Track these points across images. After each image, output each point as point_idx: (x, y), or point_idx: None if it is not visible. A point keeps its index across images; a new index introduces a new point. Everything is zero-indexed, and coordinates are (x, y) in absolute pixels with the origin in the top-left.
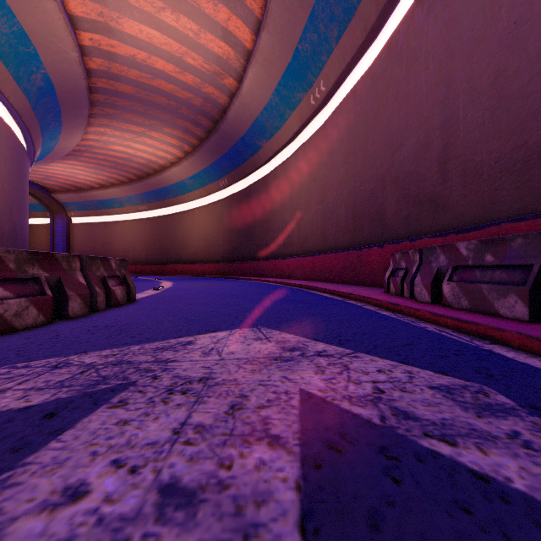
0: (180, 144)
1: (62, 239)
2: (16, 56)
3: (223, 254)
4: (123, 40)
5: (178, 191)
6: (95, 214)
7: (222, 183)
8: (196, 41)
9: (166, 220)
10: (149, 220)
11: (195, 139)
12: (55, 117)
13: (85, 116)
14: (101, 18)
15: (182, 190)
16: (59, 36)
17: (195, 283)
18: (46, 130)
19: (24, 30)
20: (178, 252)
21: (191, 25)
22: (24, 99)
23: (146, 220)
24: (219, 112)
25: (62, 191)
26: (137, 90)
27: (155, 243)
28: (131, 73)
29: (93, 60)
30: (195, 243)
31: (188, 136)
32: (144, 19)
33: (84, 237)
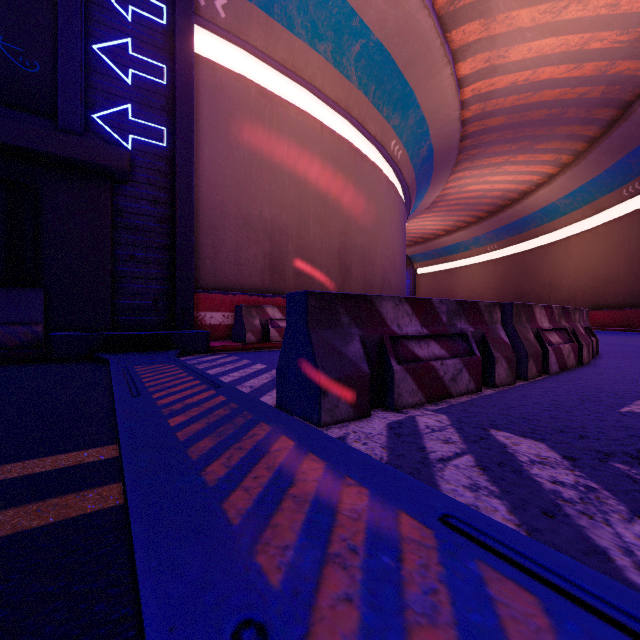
0: (555, 157)
1: (409, 290)
2: (414, 140)
3: (628, 297)
4: (506, 71)
5: (544, 218)
6: (439, 262)
7: (628, 191)
8: (610, 15)
9: (523, 257)
10: (499, 260)
11: (581, 143)
12: (427, 178)
13: (451, 167)
14: (486, 63)
15: (549, 216)
16: (447, 104)
17: (610, 338)
18: (418, 193)
19: (423, 116)
20: (542, 296)
21: (606, 0)
22: (413, 173)
23: (496, 261)
24: (634, 90)
25: (410, 245)
26: (509, 117)
27: (508, 287)
28: (506, 102)
29: (469, 109)
30: (571, 284)
31: (571, 143)
32: (536, 35)
33: (428, 286)
